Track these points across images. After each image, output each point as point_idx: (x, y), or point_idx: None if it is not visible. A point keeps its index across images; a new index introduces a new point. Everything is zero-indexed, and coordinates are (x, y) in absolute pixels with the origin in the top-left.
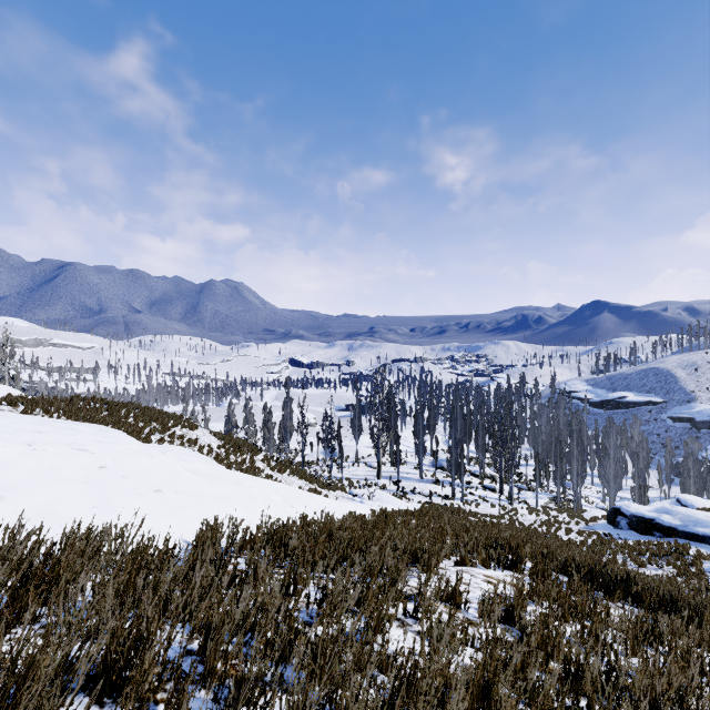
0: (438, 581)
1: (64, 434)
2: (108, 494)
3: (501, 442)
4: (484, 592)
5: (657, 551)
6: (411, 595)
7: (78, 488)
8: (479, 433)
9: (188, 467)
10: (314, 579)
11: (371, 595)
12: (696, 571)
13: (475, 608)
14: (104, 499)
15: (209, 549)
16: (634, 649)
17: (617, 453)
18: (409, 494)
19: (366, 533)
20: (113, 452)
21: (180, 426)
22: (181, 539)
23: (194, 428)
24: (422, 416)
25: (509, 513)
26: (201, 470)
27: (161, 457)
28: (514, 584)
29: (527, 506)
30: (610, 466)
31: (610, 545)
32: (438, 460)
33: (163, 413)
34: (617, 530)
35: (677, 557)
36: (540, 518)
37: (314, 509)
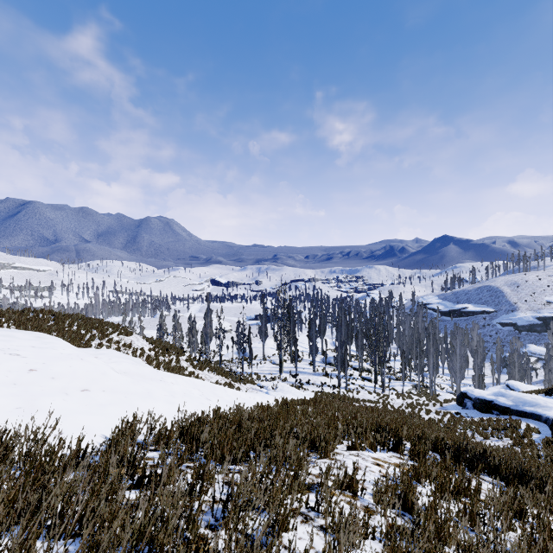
0: (337, 471)
1: (1, 340)
2: (34, 395)
3: (376, 343)
4: (377, 479)
5: (497, 426)
6: (312, 484)
7: (4, 390)
8: (359, 336)
9: (116, 368)
10: (222, 473)
11: (275, 492)
12: (528, 442)
13: (369, 493)
14: (30, 400)
15: (120, 449)
16: (507, 524)
17: (462, 350)
18: (305, 384)
19: (271, 422)
20: (46, 356)
21: (117, 333)
22: (101, 435)
23: (129, 335)
24: (314, 323)
25: (382, 398)
26: (128, 371)
27: (91, 360)
28: (398, 464)
29: (395, 392)
30: (457, 360)
31: (461, 422)
32: (327, 358)
33: (103, 322)
34: (464, 410)
35: (512, 430)
36: (406, 401)
37: (227, 401)
